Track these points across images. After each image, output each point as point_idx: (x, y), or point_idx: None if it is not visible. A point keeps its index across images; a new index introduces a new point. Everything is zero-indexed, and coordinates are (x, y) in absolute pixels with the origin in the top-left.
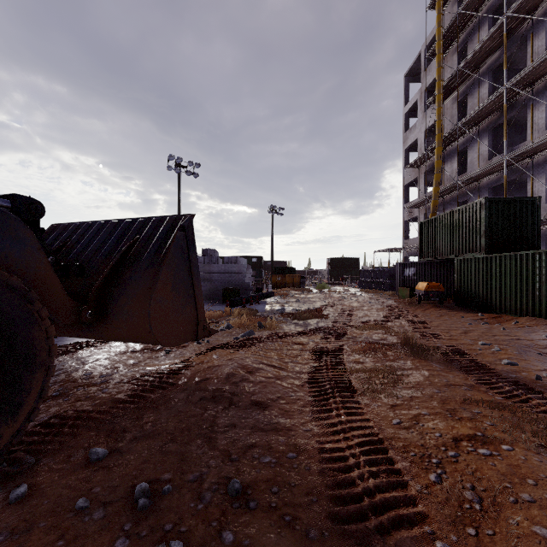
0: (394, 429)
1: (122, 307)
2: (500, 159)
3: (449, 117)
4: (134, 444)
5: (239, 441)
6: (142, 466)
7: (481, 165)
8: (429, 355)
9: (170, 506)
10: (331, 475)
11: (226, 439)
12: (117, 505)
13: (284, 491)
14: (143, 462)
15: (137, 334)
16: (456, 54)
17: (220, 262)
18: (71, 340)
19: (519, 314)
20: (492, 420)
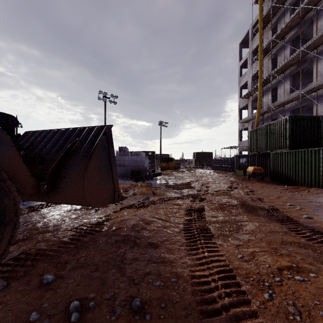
0: (239, 261)
1: (66, 183)
2: (297, 93)
3: (266, 68)
4: (72, 272)
5: (140, 270)
6: (76, 288)
7: (285, 96)
8: (258, 212)
9: (93, 318)
10: (199, 295)
11: (131, 269)
12: (58, 317)
13: (169, 306)
14: (77, 285)
15: (76, 200)
16: (270, 30)
17: (130, 155)
18: (38, 202)
19: (310, 186)
20: (301, 256)
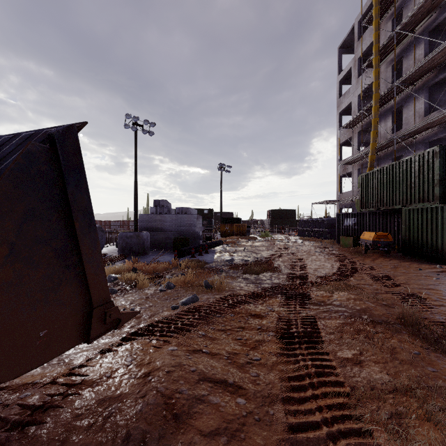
0: None
1: None
2: (437, 114)
3: (383, 80)
4: None
5: None
6: None
7: (417, 122)
8: None
9: None
10: None
11: None
12: None
13: None
14: None
15: None
16: (391, 21)
17: (173, 213)
18: None
19: None
20: None
